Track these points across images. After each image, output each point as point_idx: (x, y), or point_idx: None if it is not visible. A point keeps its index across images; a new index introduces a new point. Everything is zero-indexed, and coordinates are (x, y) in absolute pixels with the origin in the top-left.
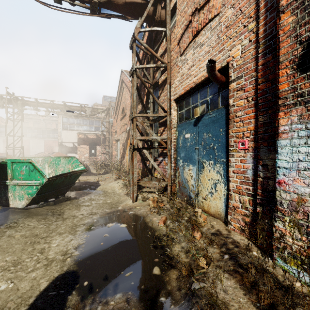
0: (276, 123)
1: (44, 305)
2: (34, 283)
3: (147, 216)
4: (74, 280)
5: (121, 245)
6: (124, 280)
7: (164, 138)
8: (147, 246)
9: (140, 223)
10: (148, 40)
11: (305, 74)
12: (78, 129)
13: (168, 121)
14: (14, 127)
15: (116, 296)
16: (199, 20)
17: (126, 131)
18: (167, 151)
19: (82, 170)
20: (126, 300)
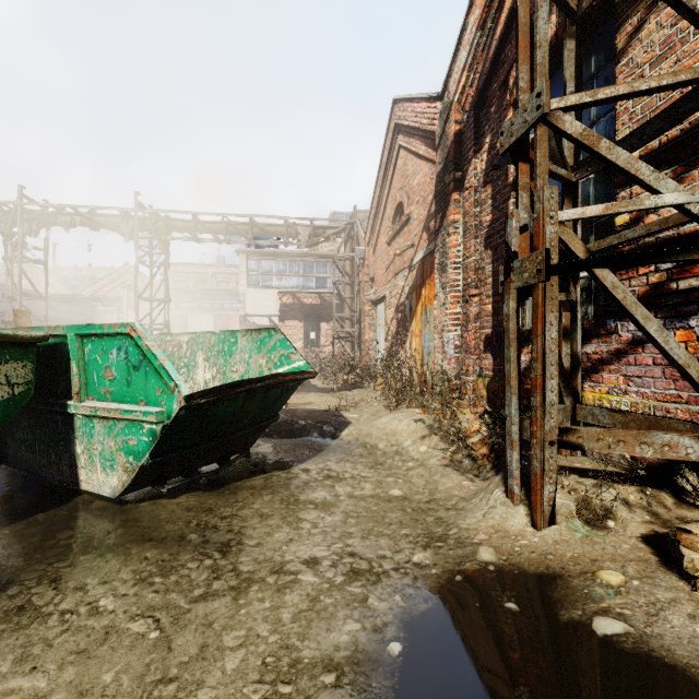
0: None
1: None
2: None
3: None
4: None
5: None
6: None
7: None
8: None
9: None
10: None
11: None
12: (280, 285)
13: None
14: (151, 280)
15: None
16: None
17: (409, 269)
18: None
19: (300, 372)
20: None
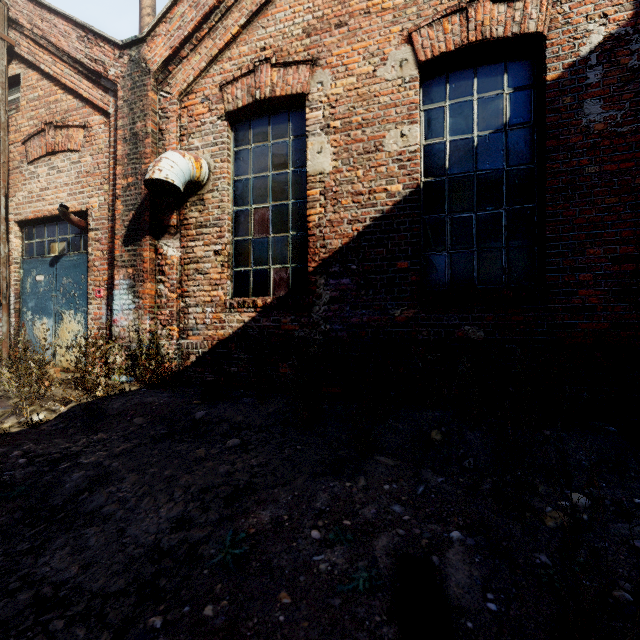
0: (113, 278)
1: None
2: None
3: None
4: None
5: None
6: None
7: None
8: None
9: None
10: None
11: (126, 248)
12: None
13: (4, 252)
14: None
15: None
16: (57, 138)
17: None
18: (1, 299)
19: None
20: None
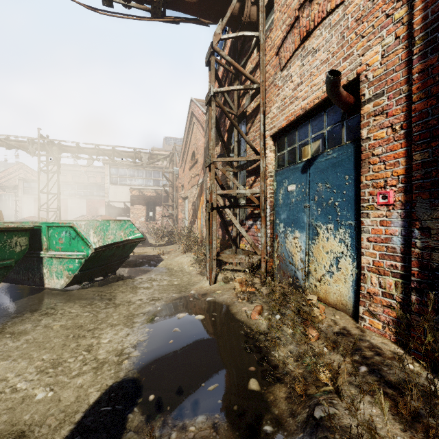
0: None
1: (95, 425)
2: (80, 393)
3: (234, 304)
4: (135, 392)
5: (199, 345)
6: (207, 395)
7: (256, 192)
8: (236, 348)
9: (223, 314)
10: (231, 53)
11: None
12: (131, 183)
13: (262, 167)
14: (48, 181)
15: (197, 419)
16: (311, 14)
17: (197, 185)
18: (260, 211)
19: (138, 238)
20: (212, 425)
